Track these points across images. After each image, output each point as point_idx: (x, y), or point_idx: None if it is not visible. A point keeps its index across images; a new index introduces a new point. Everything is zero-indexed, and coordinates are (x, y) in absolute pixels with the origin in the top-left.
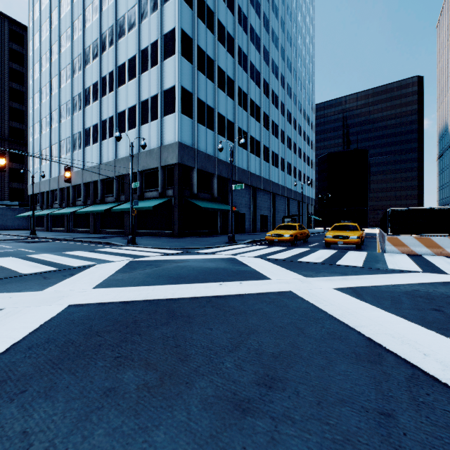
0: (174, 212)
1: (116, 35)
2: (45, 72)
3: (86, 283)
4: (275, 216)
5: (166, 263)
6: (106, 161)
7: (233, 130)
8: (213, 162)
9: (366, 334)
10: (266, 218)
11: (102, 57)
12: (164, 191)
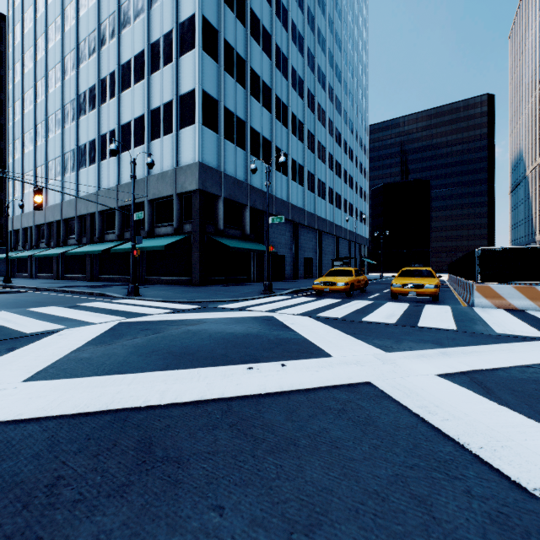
0: (193, 253)
1: (119, 25)
2: (28, 73)
3: (21, 367)
4: (322, 259)
5: (171, 326)
6: (106, 187)
7: (270, 150)
8: (244, 189)
9: None
10: (311, 261)
11: (101, 53)
12: (180, 226)
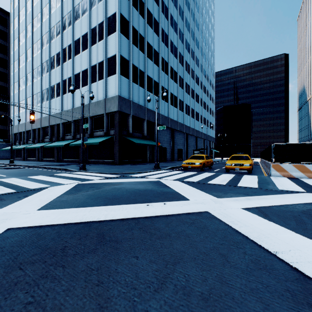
0: (115, 146)
1: (73, 18)
2: (22, 45)
3: (34, 204)
4: (188, 149)
5: (105, 185)
6: (66, 109)
7: (158, 88)
8: (143, 110)
9: (290, 263)
10: (181, 151)
11: (63, 34)
12: (108, 131)
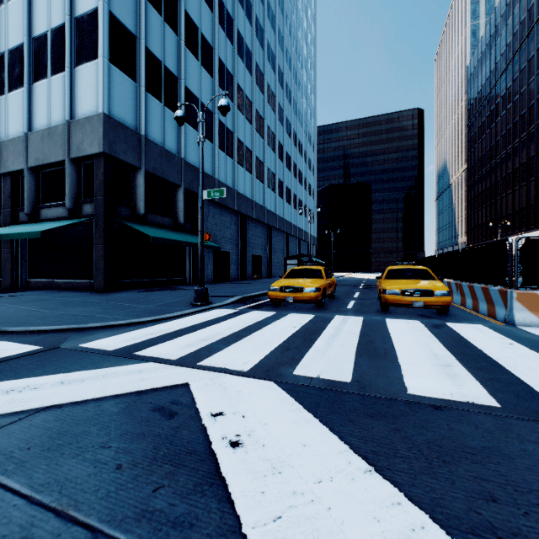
0: (95, 245)
1: None
2: None
3: None
4: (272, 257)
5: None
6: None
7: (212, 123)
8: (176, 164)
9: None
10: (260, 259)
11: None
12: (77, 206)
